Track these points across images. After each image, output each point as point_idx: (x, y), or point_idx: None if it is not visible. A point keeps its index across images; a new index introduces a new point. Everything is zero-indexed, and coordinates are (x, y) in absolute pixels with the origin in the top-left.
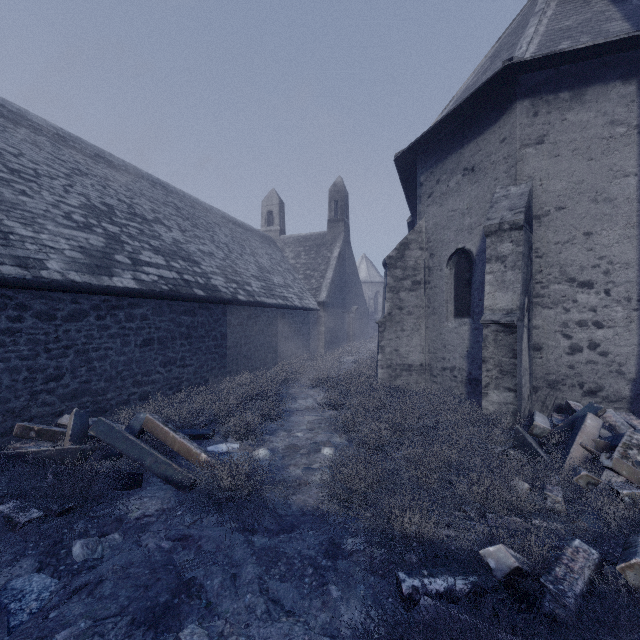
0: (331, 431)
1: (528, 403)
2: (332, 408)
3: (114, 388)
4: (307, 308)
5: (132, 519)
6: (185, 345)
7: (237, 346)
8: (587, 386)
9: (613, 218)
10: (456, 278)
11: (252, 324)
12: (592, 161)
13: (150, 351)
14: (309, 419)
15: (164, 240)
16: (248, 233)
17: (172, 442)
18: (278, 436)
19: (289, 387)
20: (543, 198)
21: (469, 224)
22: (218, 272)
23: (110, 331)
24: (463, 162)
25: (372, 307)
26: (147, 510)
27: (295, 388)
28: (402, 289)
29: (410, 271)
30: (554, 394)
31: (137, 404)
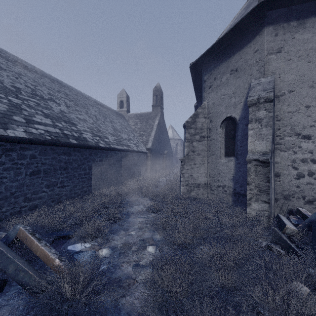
0: (153, 230)
1: (273, 209)
2: (154, 212)
3: (8, 204)
4: (141, 151)
5: None
6: (63, 174)
7: (99, 173)
8: (307, 198)
9: None
10: (226, 134)
11: (108, 160)
12: (310, 63)
13: (37, 178)
14: (140, 220)
15: (53, 110)
16: (109, 111)
17: (35, 249)
18: (118, 235)
19: (129, 197)
20: (281, 85)
21: (234, 102)
22: (88, 130)
23: (5, 166)
24: (230, 66)
25: (174, 151)
26: None
27: (133, 197)
28: (194, 140)
29: (199, 130)
30: (287, 203)
31: (27, 213)
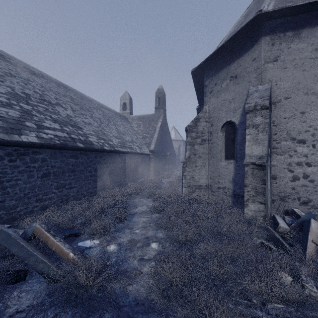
0: (156, 228)
1: (270, 209)
2: (157, 212)
3: (22, 204)
4: (144, 153)
5: (6, 317)
6: (71, 176)
7: (104, 175)
8: (302, 199)
9: (317, 104)
10: (226, 138)
11: (113, 163)
12: (305, 71)
13: (48, 180)
14: (143, 220)
15: (61, 115)
16: (112, 113)
17: (51, 244)
18: (124, 233)
19: (133, 198)
20: (277, 92)
21: (234, 107)
22: (93, 133)
23: (19, 169)
24: (230, 73)
25: (177, 153)
26: (20, 306)
27: (136, 198)
28: (196, 143)
29: (200, 134)
30: (283, 204)
31: (39, 213)
